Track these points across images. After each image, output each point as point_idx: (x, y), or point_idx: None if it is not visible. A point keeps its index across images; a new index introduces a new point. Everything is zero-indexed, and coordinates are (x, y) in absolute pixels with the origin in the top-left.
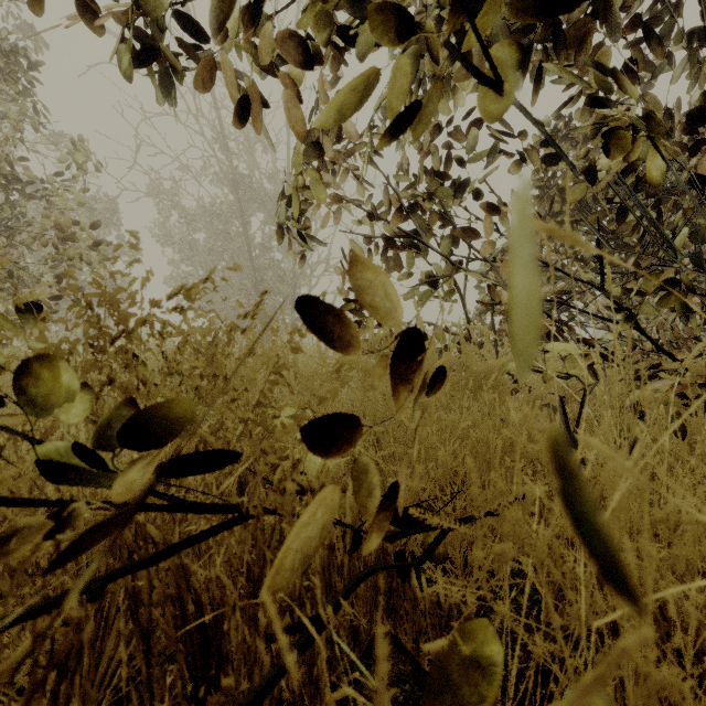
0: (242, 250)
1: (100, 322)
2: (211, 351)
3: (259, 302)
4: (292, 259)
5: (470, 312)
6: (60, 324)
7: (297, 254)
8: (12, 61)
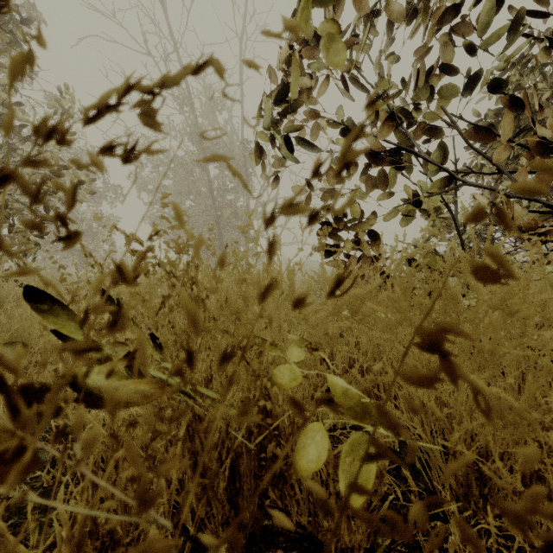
0: (205, 192)
1: (93, 252)
2: (188, 274)
3: (361, 125)
4: (247, 199)
5: (416, 239)
6: (60, 253)
7: (268, 177)
8: (11, 21)
